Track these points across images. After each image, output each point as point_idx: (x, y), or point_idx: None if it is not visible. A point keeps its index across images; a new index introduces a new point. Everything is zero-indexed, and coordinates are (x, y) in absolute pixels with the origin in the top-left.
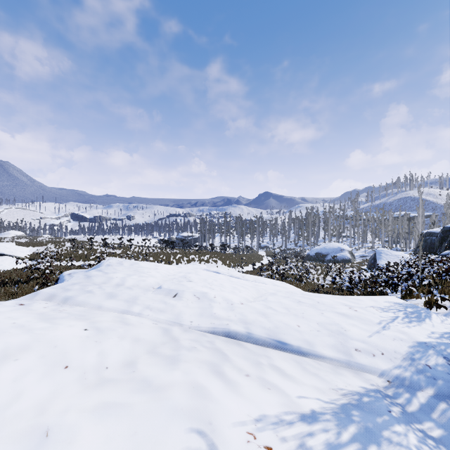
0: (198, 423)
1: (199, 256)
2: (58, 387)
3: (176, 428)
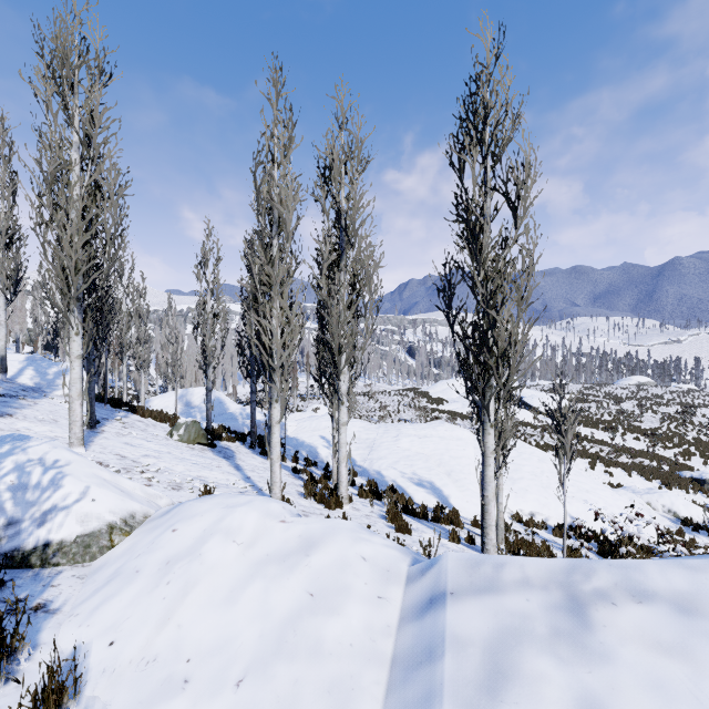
0: None
1: None
2: None
3: None
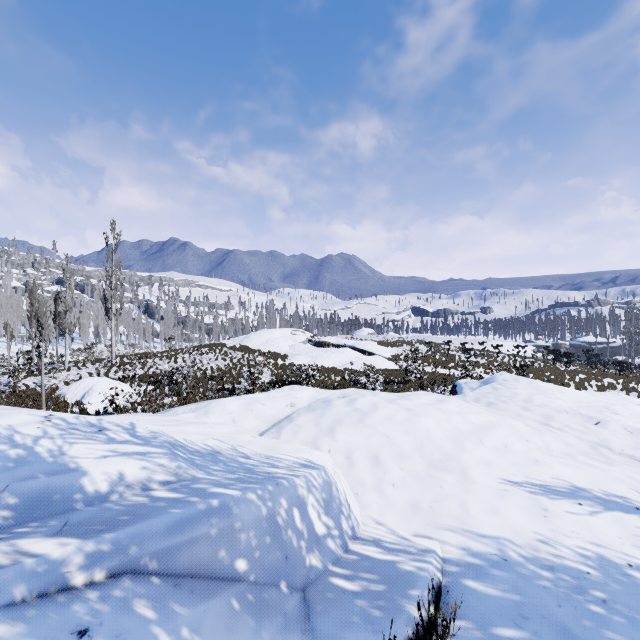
0: (636, 489)
1: (624, 383)
2: (528, 448)
3: (619, 484)
